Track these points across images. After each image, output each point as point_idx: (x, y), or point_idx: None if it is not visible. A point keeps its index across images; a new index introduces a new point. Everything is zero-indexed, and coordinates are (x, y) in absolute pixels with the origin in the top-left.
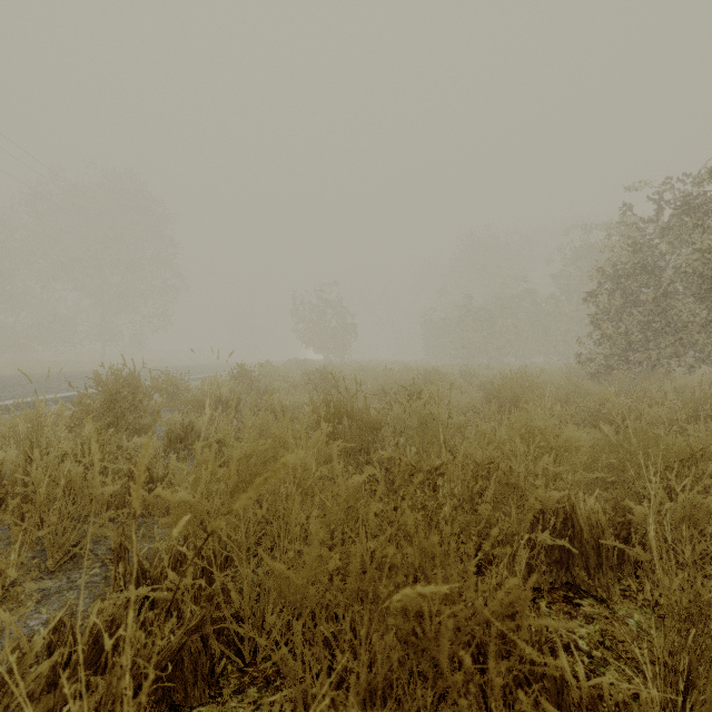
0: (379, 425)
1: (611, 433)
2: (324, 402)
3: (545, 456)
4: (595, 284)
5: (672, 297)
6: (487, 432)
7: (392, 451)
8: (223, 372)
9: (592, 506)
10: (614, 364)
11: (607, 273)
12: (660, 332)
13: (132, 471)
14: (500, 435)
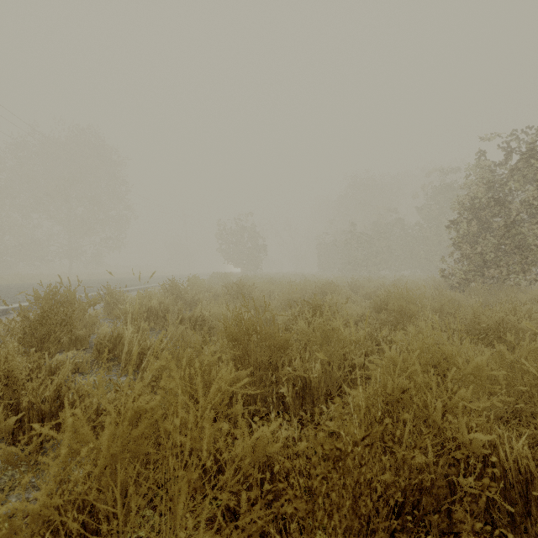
0: (287, 344)
1: (507, 353)
2: (235, 320)
3: (462, 390)
4: (450, 214)
5: (518, 225)
6: (395, 357)
7: (298, 366)
8: (161, 283)
9: (519, 450)
10: (472, 278)
11: (466, 205)
12: (509, 252)
13: (34, 401)
14: (407, 361)
